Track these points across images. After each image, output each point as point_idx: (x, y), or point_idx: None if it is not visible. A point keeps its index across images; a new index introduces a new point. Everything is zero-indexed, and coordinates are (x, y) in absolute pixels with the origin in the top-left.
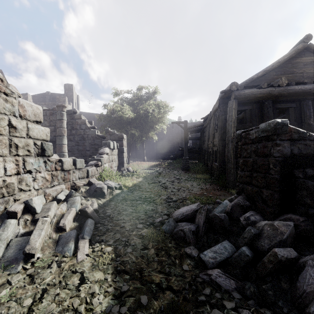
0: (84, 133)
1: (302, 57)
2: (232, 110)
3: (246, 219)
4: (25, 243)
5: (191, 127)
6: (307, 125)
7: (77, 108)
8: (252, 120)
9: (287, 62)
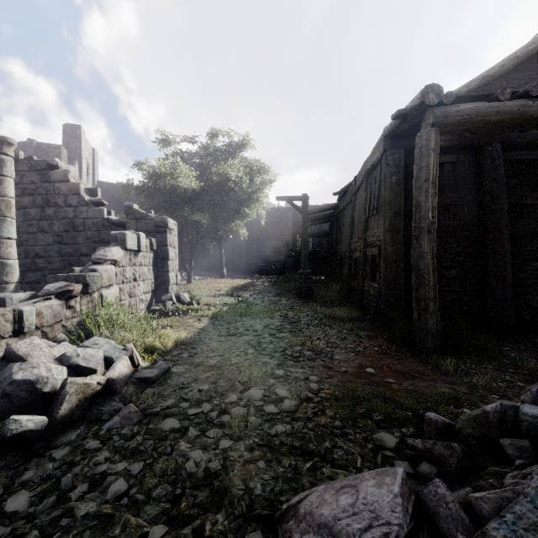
0: (76, 214)
1: None
2: (429, 152)
3: None
4: None
5: (314, 212)
6: None
7: (93, 175)
8: (457, 187)
9: (533, 59)
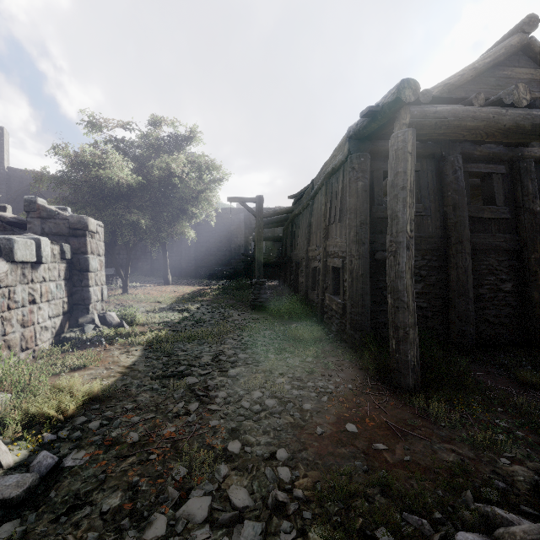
0: None
1: (516, 67)
2: (407, 156)
3: None
4: None
5: (268, 215)
6: (531, 215)
7: (1, 159)
8: (421, 197)
9: (488, 73)
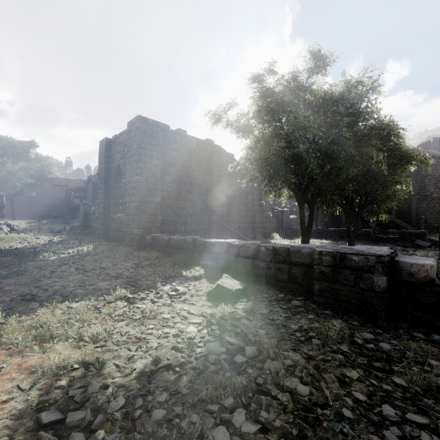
0: None
1: None
2: (90, 189)
3: (75, 225)
4: (3, 231)
5: (75, 188)
6: None
7: None
8: None
9: None
